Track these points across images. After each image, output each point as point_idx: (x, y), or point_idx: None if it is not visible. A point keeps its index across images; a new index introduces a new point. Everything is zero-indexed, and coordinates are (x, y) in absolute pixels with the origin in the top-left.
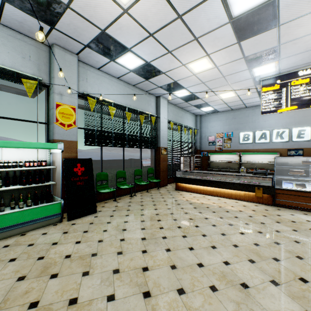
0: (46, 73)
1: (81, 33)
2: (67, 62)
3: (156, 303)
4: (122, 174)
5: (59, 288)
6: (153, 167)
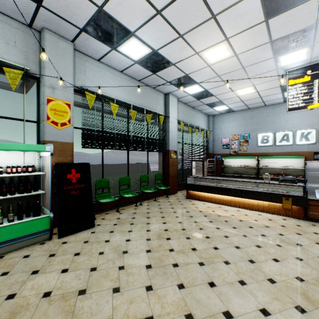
0: (36, 63)
1: (75, 12)
2: (61, 50)
3: None
4: (126, 181)
5: None
6: (162, 172)
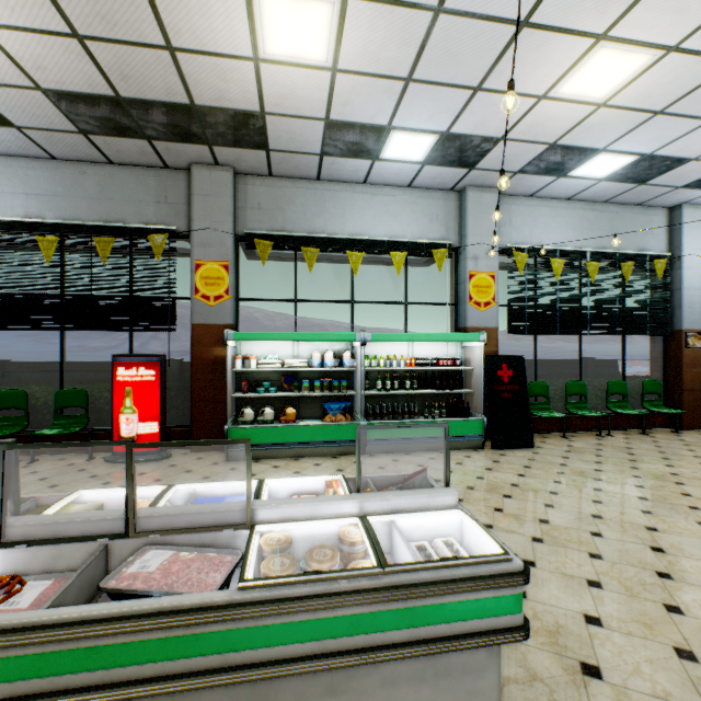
0: (455, 232)
1: (513, 160)
2: (484, 206)
3: (675, 560)
4: (577, 389)
5: (520, 507)
6: (659, 379)
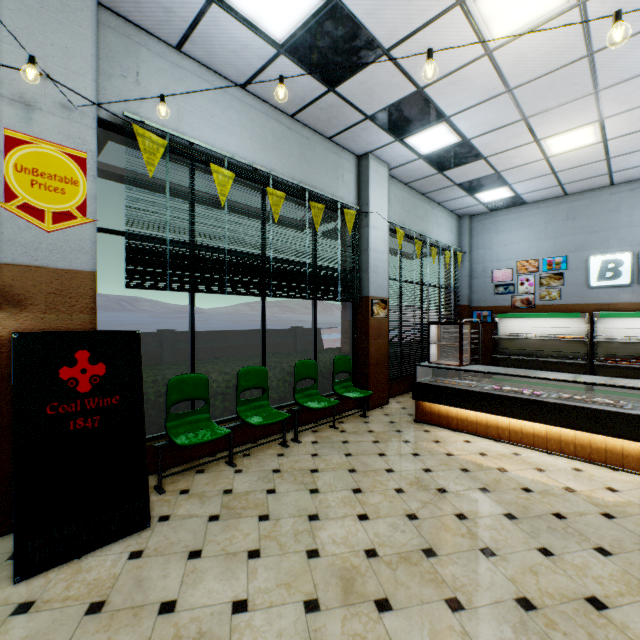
0: None
1: None
2: None
3: None
4: (255, 378)
5: None
6: (350, 352)
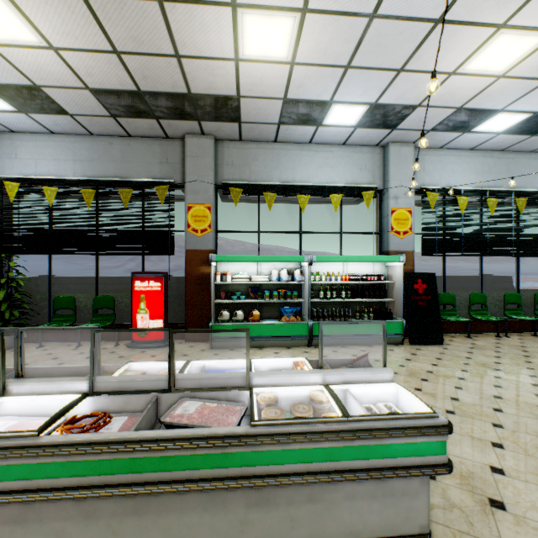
0: (380, 177)
1: (427, 121)
2: (402, 157)
3: None
4: (479, 299)
5: (435, 388)
6: None
